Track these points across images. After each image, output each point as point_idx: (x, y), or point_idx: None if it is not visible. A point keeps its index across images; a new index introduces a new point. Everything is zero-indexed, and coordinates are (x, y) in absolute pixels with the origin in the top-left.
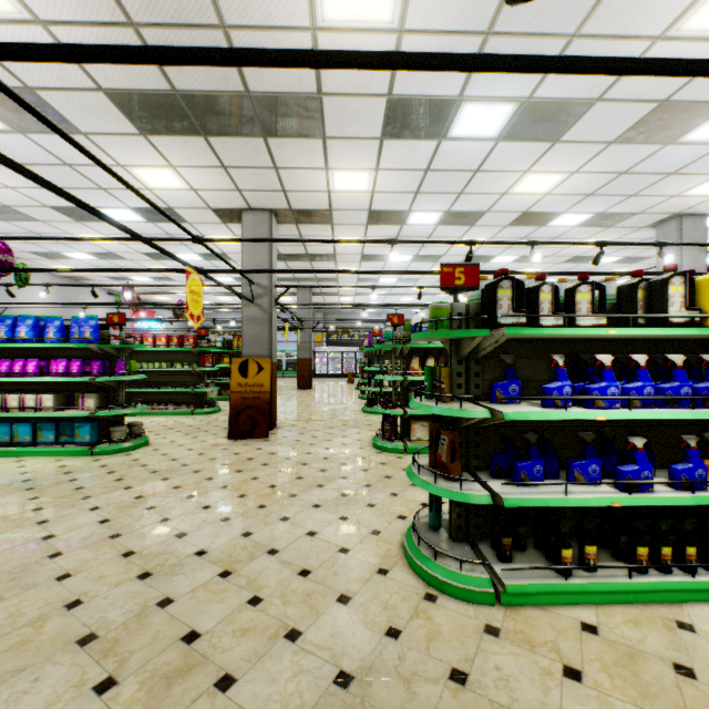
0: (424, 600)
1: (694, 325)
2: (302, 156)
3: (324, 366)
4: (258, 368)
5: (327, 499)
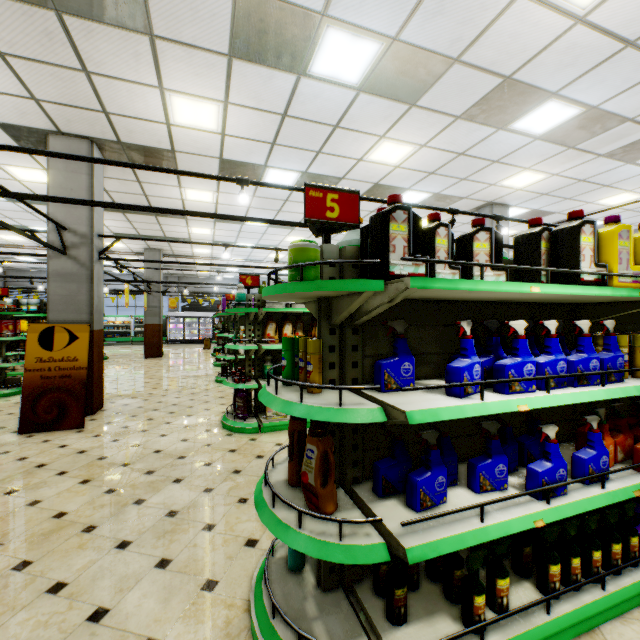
0: None
1: (604, 284)
2: (124, 60)
3: (179, 331)
4: (70, 337)
5: (144, 526)
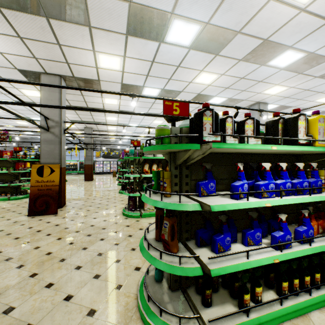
0: None
1: (310, 145)
2: (77, 38)
3: (100, 168)
4: (51, 171)
5: (87, 259)
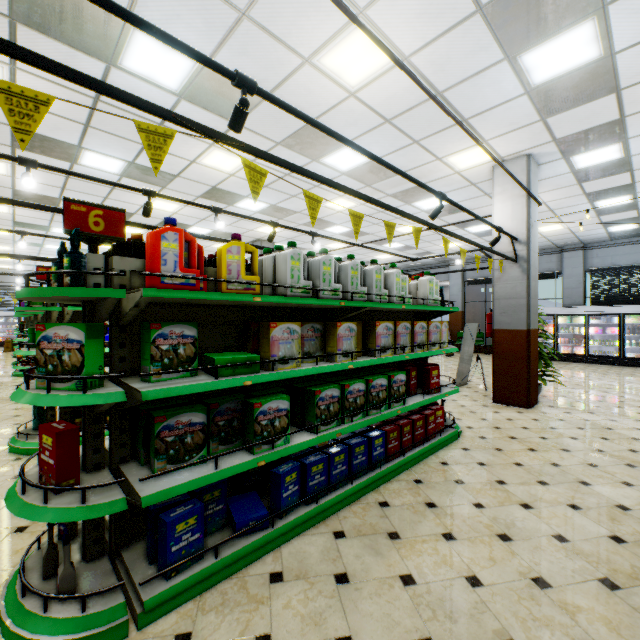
0: (13, 461)
1: None
2: None
3: None
4: None
5: None
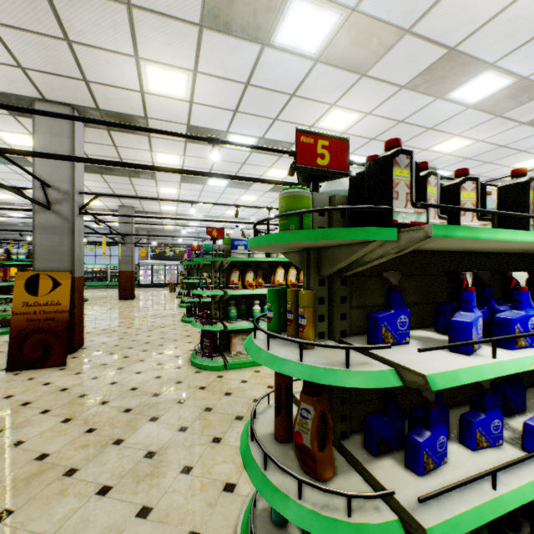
0: None
1: None
2: (103, 30)
3: (148, 277)
4: (53, 284)
5: (123, 469)
